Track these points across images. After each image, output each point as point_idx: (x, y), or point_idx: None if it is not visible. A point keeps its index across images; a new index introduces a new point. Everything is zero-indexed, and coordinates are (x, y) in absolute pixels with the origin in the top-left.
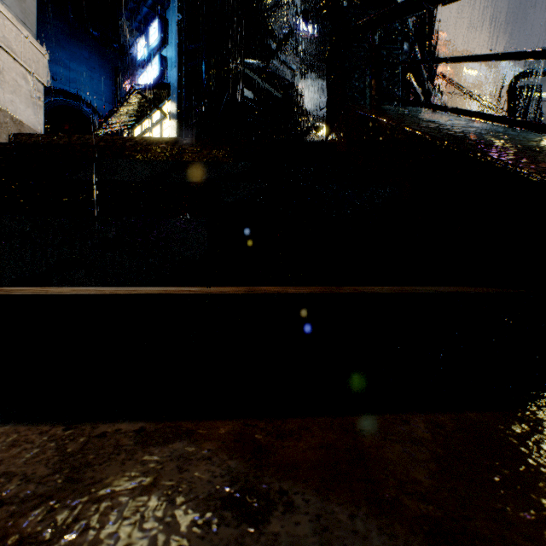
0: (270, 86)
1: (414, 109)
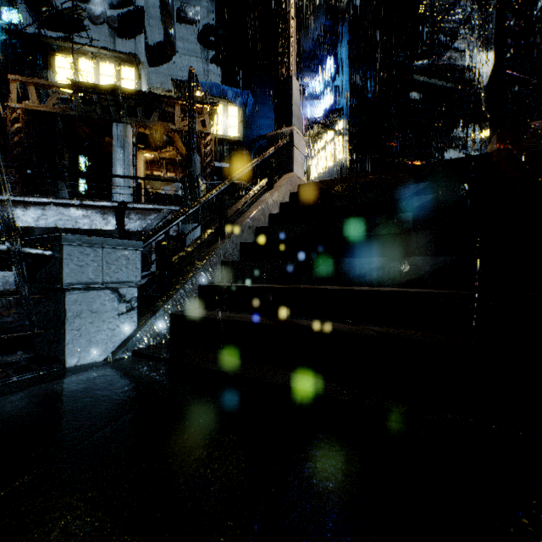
0: (439, 80)
1: None
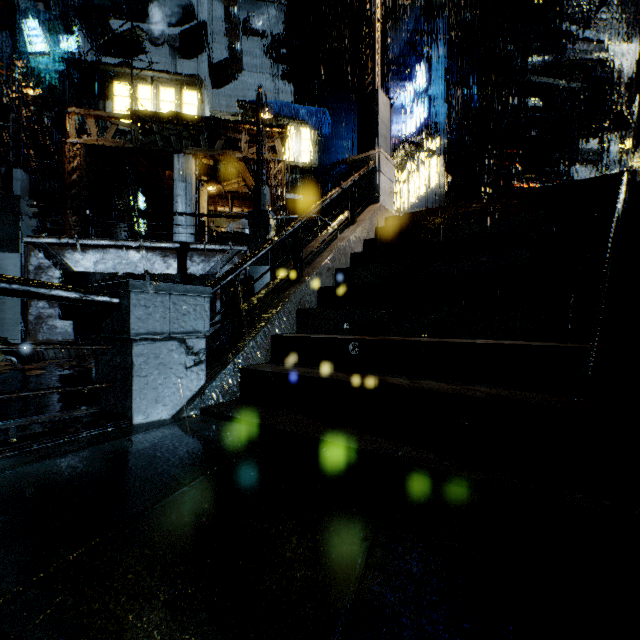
0: (564, 81)
1: None
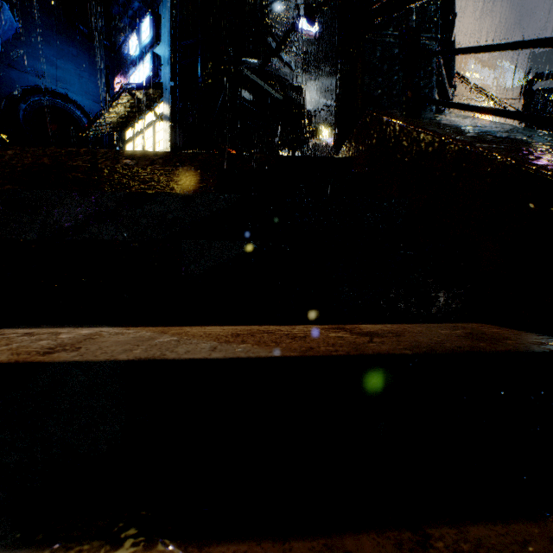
0: (269, 87)
1: (460, 117)
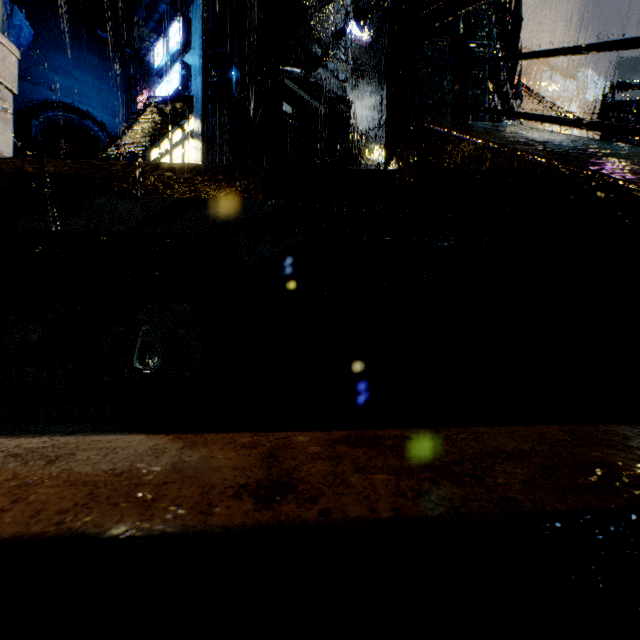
0: (313, 100)
1: (510, 126)
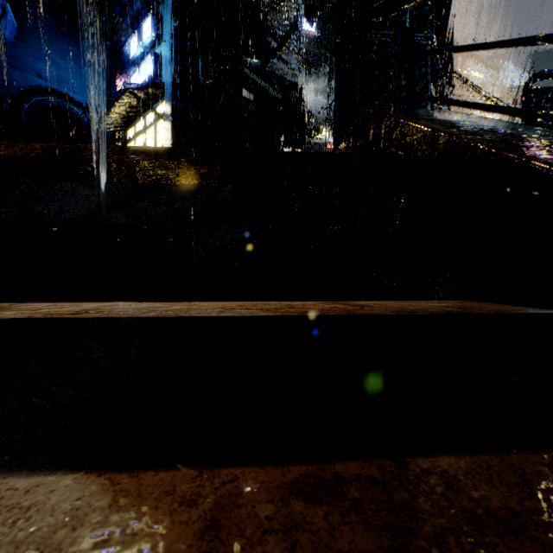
0: (269, 86)
1: (452, 113)
